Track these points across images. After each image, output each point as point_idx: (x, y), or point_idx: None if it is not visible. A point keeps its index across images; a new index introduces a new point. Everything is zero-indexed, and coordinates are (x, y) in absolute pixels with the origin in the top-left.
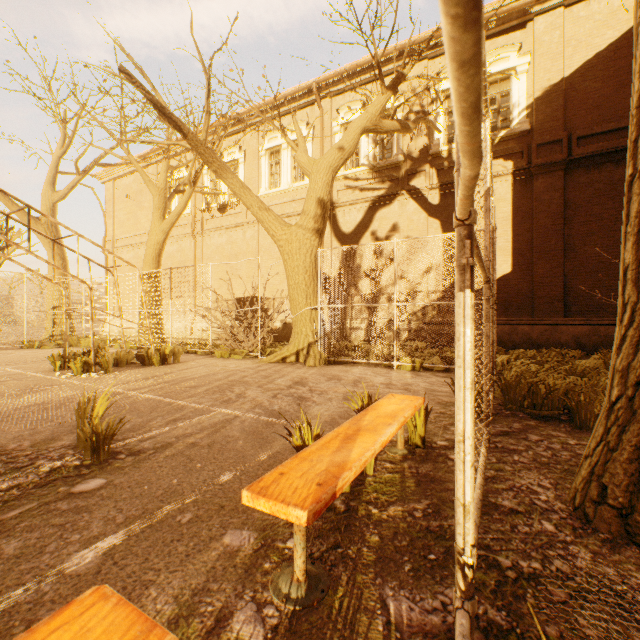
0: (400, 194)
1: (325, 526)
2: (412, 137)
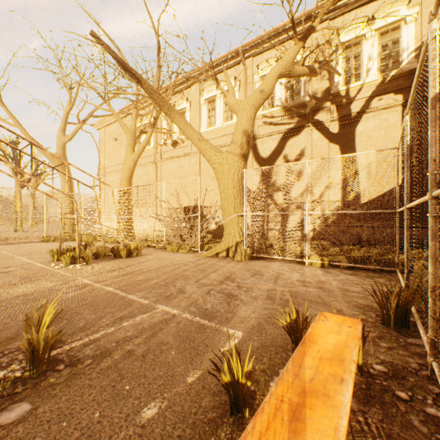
0: (306, 126)
1: None
2: (316, 82)
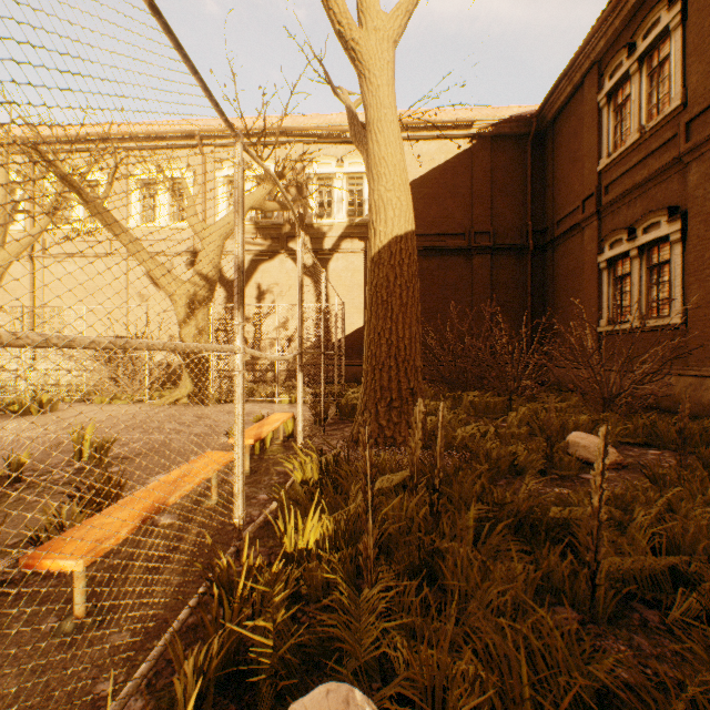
0: (281, 253)
1: (252, 462)
2: None
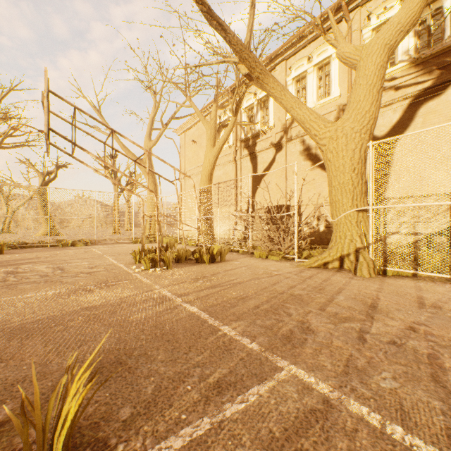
0: None
1: None
2: None
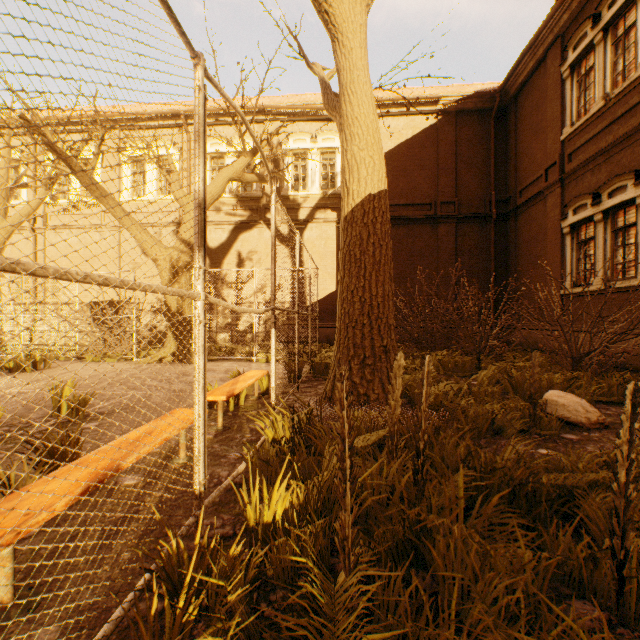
0: (259, 223)
1: (226, 418)
2: None
